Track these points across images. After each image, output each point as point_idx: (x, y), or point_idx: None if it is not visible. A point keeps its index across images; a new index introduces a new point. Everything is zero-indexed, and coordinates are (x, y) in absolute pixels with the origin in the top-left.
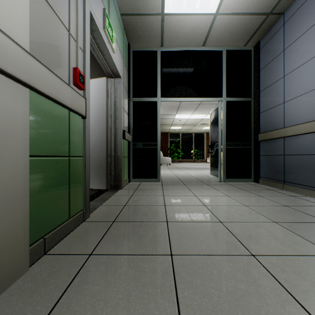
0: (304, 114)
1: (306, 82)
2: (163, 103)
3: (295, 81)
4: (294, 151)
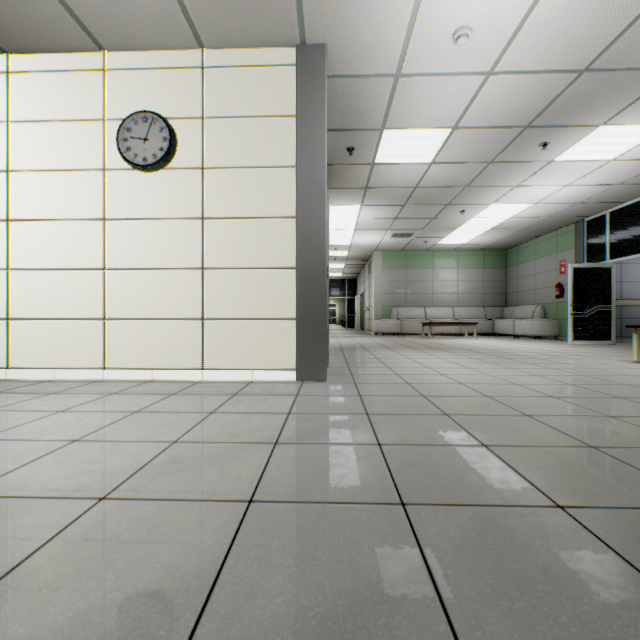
0: (636, 294)
1: (638, 276)
2: (472, 189)
3: (630, 271)
4: (629, 316)
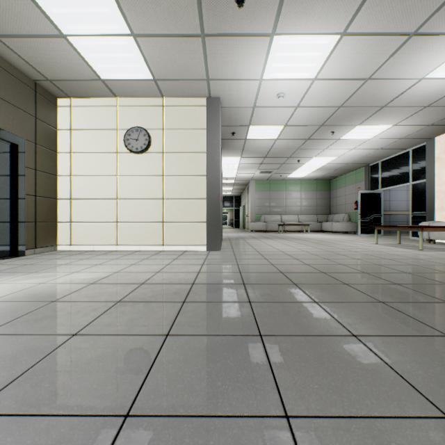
0: (398, 208)
1: (399, 197)
2: (301, 150)
3: (394, 194)
4: (394, 220)
